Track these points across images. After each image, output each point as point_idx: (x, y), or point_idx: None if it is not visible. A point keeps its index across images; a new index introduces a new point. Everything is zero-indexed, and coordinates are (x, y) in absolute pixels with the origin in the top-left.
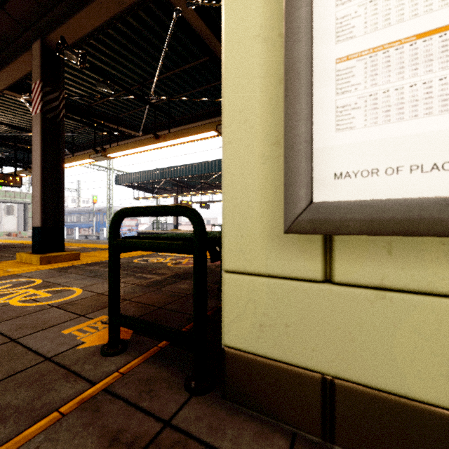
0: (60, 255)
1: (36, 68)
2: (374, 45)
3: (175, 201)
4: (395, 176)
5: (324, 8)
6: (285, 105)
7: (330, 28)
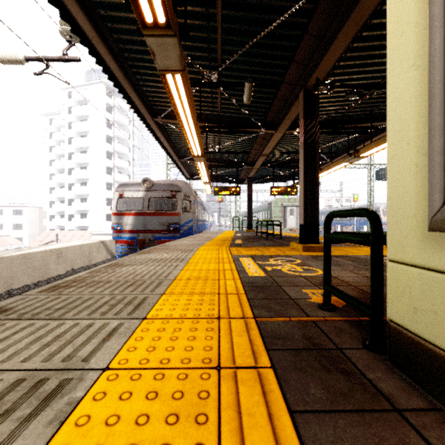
0: (315, 246)
1: (301, 110)
2: None
3: None
4: None
5: None
6: (427, 122)
7: None
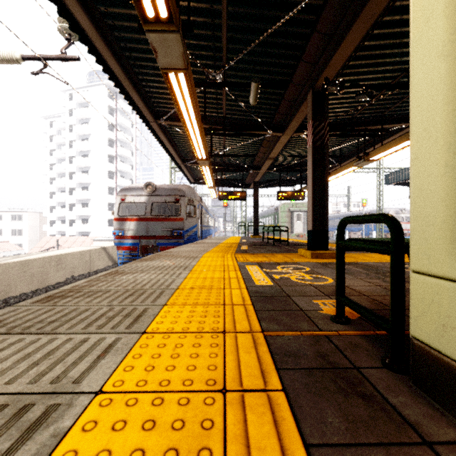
0: (324, 253)
1: (309, 112)
2: None
3: None
4: None
5: None
6: None
7: None
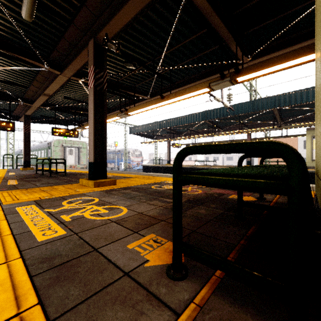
0: (105, 181)
1: (91, 58)
2: None
3: (168, 144)
4: None
5: None
6: None
7: None
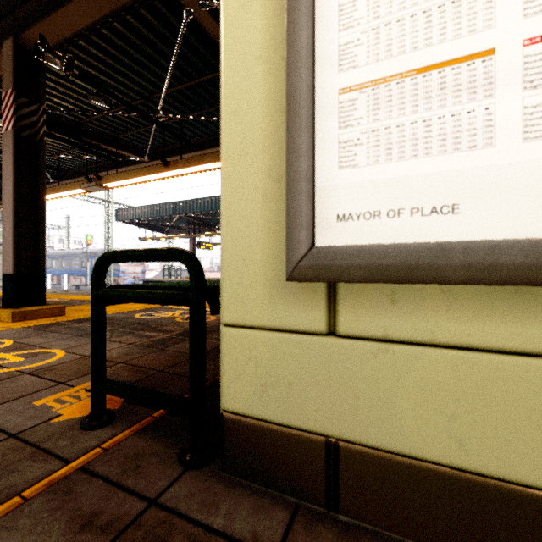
0: (39, 310)
1: (8, 73)
2: (376, 77)
3: (192, 243)
4: (396, 219)
5: (327, 33)
6: (286, 138)
7: (333, 55)
